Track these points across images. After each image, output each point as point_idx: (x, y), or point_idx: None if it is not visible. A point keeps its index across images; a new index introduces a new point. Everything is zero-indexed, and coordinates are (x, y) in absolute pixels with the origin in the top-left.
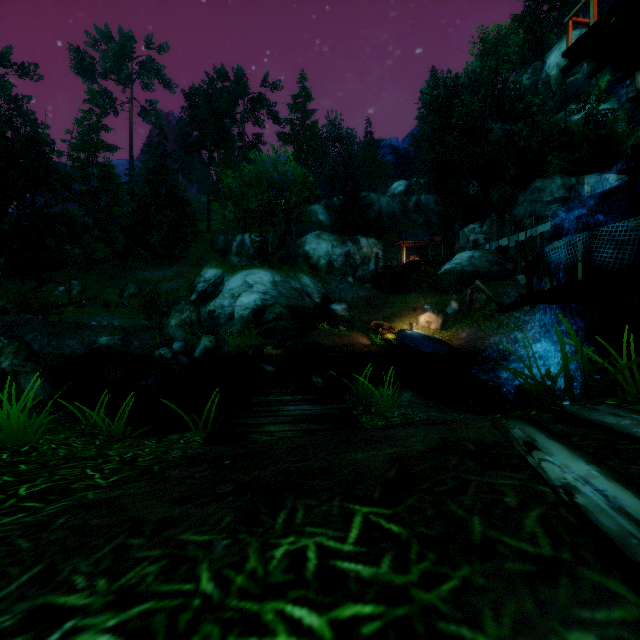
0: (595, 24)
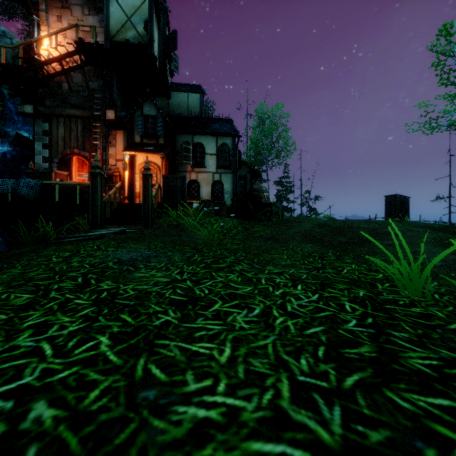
0: (5, 65)
